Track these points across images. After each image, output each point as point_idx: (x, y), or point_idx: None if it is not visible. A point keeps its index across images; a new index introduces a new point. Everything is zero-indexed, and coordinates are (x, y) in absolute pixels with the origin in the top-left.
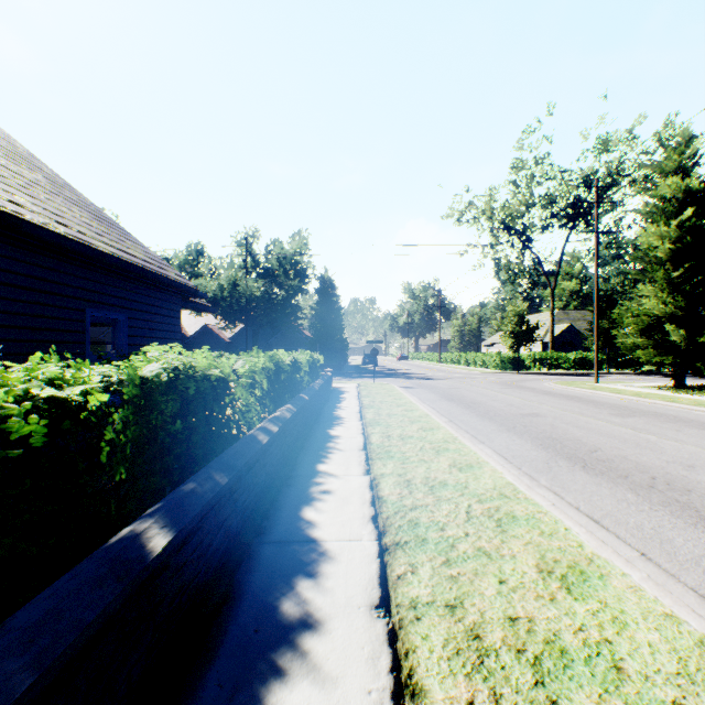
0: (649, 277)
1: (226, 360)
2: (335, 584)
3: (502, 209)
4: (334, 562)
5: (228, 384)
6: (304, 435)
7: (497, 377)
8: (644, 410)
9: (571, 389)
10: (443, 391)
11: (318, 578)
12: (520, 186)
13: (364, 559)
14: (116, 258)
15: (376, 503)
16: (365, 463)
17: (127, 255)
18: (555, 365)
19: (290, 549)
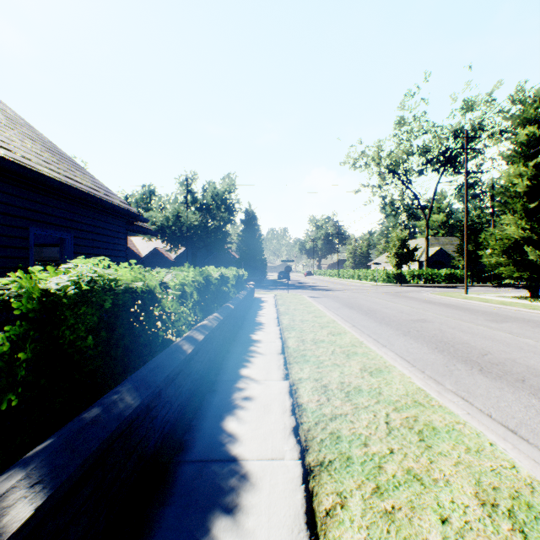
0: (510, 208)
1: (156, 274)
2: (256, 524)
3: (388, 157)
4: (255, 490)
5: (156, 296)
6: (230, 339)
7: (385, 289)
8: (513, 316)
9: (446, 298)
10: (344, 300)
11: (238, 515)
12: (402, 139)
13: (287, 485)
14: (57, 181)
15: (296, 412)
16: (283, 367)
17: (72, 181)
18: (430, 279)
19: (209, 471)
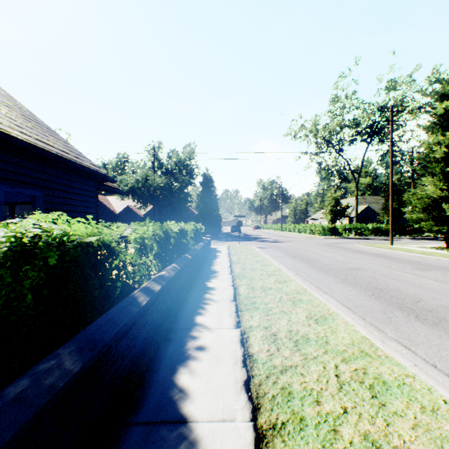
0: (429, 171)
1: (115, 228)
2: None
3: (324, 129)
4: None
5: (114, 250)
6: (187, 287)
7: (321, 240)
8: (435, 265)
9: (375, 249)
10: (287, 250)
11: None
12: (335, 114)
13: None
14: (25, 142)
15: (247, 364)
16: (235, 314)
17: (43, 143)
18: (359, 232)
19: (156, 436)
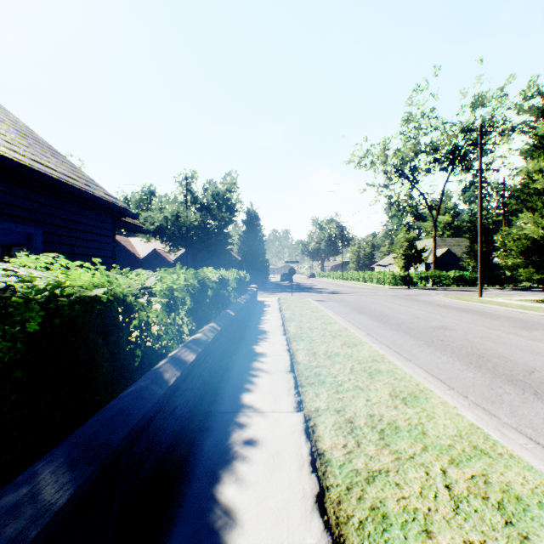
0: (528, 206)
1: (134, 277)
2: None
3: (395, 155)
4: None
5: (131, 306)
6: (229, 352)
7: (393, 291)
8: (541, 323)
9: (460, 302)
10: (352, 304)
11: None
12: (409, 136)
13: None
14: (14, 161)
15: (317, 467)
16: (294, 391)
17: (40, 165)
18: (438, 281)
19: None
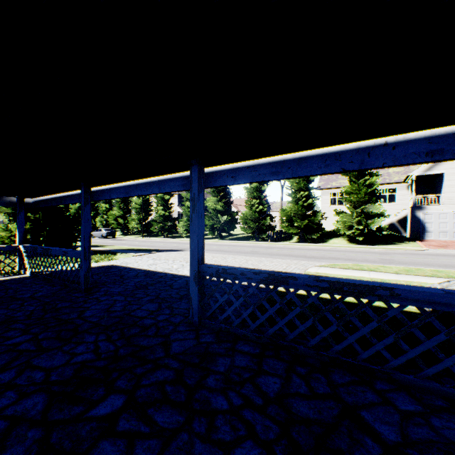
0: None
1: None
2: None
3: None
4: None
5: None
6: None
7: None
8: None
9: None
10: None
11: None
12: None
13: None
14: None
15: None
16: None
17: None
18: None
19: None
